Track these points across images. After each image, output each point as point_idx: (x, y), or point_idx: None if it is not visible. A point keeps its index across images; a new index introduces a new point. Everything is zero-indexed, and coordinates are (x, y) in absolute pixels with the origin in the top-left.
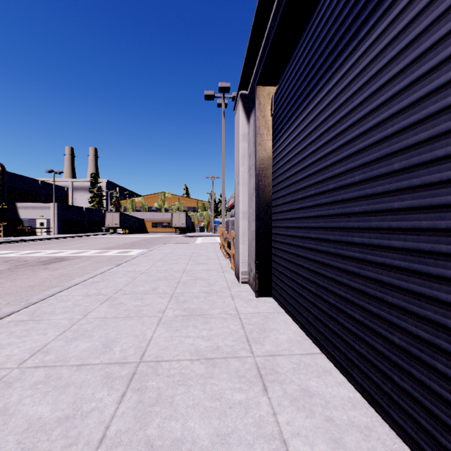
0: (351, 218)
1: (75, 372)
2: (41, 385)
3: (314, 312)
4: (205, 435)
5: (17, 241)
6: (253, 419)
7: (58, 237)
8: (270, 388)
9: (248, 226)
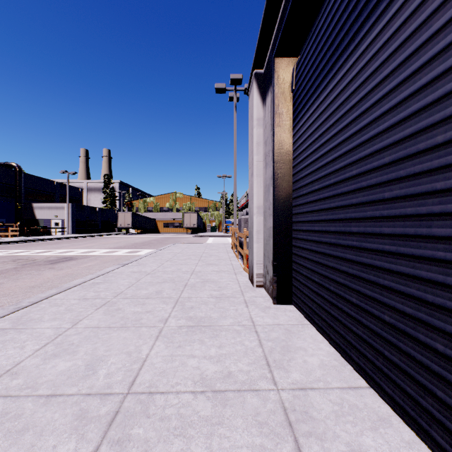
0: (426, 200)
1: (41, 407)
2: None
3: (357, 330)
4: None
5: (31, 240)
6: None
7: (71, 237)
8: (305, 448)
9: (263, 222)
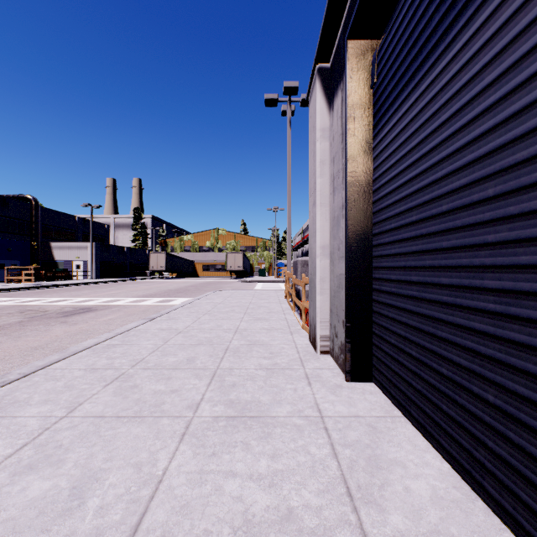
0: None
1: None
2: None
3: (496, 448)
4: None
5: (47, 286)
6: None
7: (94, 282)
8: None
9: (330, 267)
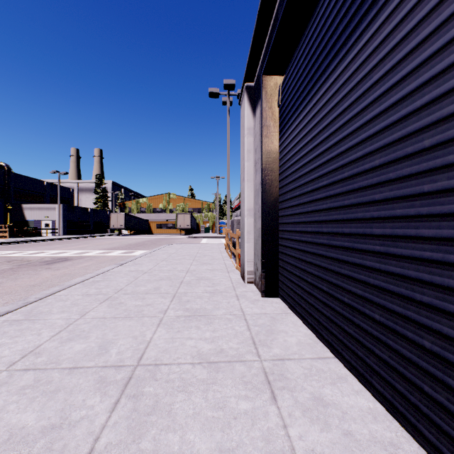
0: (370, 208)
1: (67, 376)
2: (29, 389)
3: (326, 313)
4: (206, 451)
5: (22, 241)
6: (260, 432)
7: (63, 238)
8: (279, 396)
9: (254, 224)
